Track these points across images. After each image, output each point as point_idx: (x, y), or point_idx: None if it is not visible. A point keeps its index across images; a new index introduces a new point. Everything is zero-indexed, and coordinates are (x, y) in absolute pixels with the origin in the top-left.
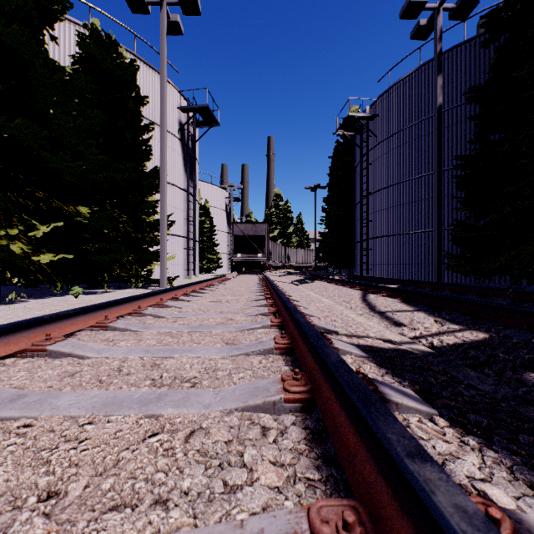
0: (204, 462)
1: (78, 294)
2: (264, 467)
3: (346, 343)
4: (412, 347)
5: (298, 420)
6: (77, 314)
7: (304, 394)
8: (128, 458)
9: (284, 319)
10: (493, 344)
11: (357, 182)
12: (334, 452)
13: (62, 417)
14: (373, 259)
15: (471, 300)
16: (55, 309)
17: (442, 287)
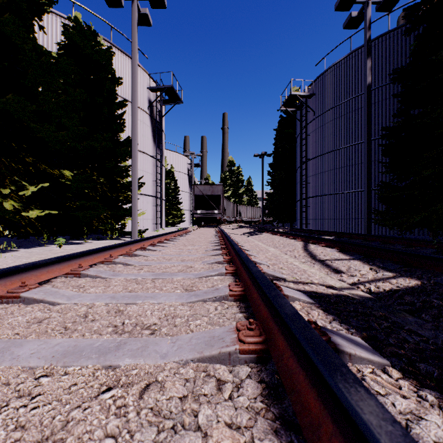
0: (157, 423)
1: (62, 245)
2: (219, 432)
3: (294, 289)
4: (352, 292)
5: (253, 373)
6: (52, 263)
7: (258, 345)
8: (77, 419)
9: (237, 267)
10: (426, 290)
11: (298, 150)
12: (292, 413)
13: (21, 368)
14: (311, 214)
15: (401, 250)
16: (40, 258)
17: (372, 238)
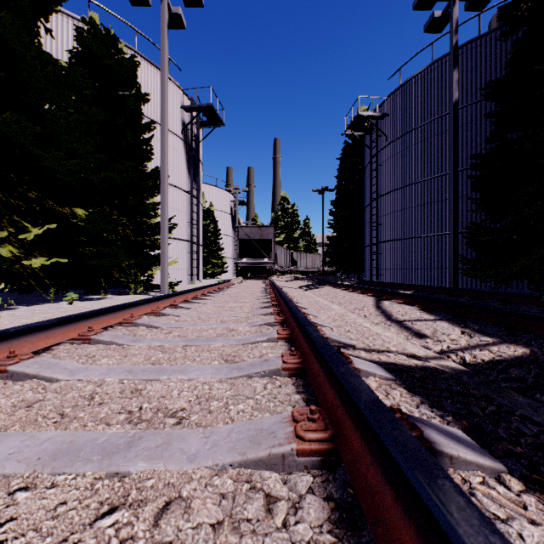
0: None
1: (73, 301)
2: None
3: (366, 360)
4: (441, 364)
5: (316, 484)
6: (54, 325)
7: (323, 443)
8: None
9: (292, 330)
10: (539, 361)
11: (366, 184)
12: None
13: None
14: (383, 263)
15: (502, 309)
16: (44, 318)
17: (460, 293)
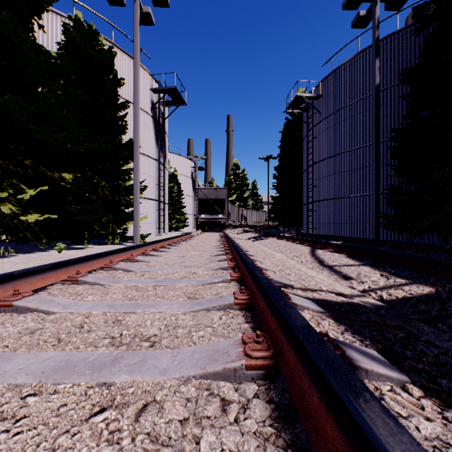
0: None
1: (61, 250)
2: None
3: (302, 297)
4: (363, 300)
5: (261, 391)
6: (48, 269)
7: (266, 360)
8: (64, 446)
9: (242, 273)
10: (442, 298)
11: (304, 153)
12: (305, 440)
13: (7, 385)
14: (318, 219)
15: (413, 256)
16: (38, 263)
17: (381, 243)
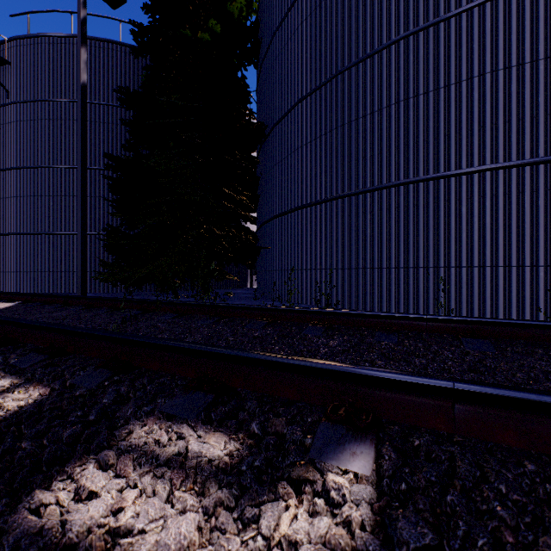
0: None
1: None
2: None
3: None
4: None
5: None
6: None
7: None
8: None
9: None
10: (35, 414)
11: None
12: None
13: None
14: (3, 264)
15: (58, 327)
16: None
17: (76, 301)
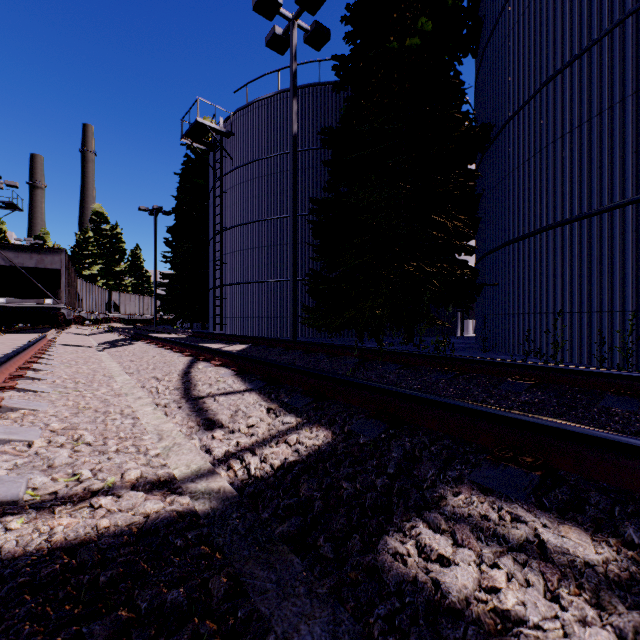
0: None
1: None
2: None
3: None
4: (212, 487)
5: None
6: None
7: None
8: None
9: None
10: (336, 456)
11: (211, 212)
12: None
13: None
14: (229, 310)
15: (315, 371)
16: None
17: (295, 346)
